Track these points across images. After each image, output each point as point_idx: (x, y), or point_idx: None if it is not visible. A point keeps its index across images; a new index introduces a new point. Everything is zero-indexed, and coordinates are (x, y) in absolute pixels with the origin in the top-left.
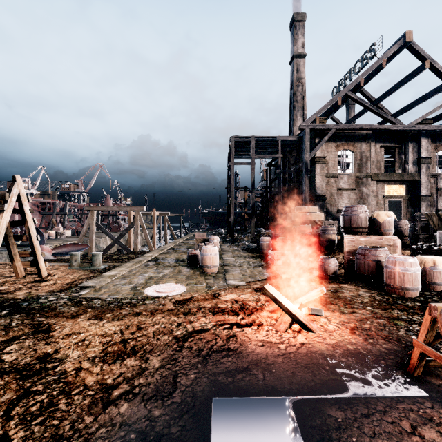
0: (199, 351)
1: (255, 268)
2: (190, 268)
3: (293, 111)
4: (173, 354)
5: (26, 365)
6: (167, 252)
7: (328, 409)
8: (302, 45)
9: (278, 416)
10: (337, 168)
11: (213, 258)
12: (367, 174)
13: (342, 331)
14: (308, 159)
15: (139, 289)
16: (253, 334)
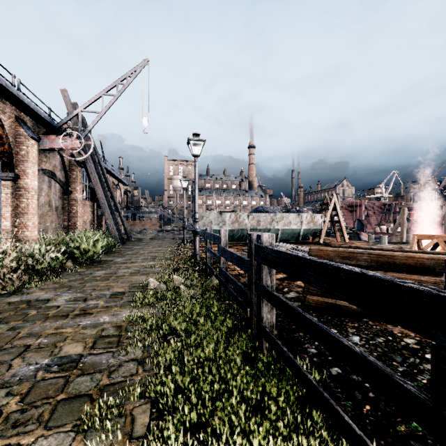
0: None
1: None
2: None
3: None
4: None
5: None
6: None
7: None
8: None
9: None
10: None
11: None
12: None
13: None
14: None
15: None
16: None
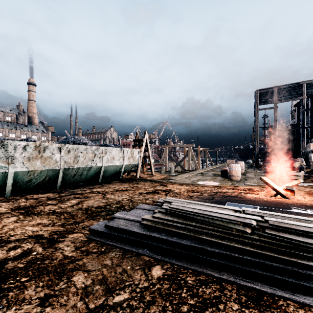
0: (223, 195)
1: None
2: (222, 177)
3: None
4: (212, 194)
5: (164, 190)
6: (208, 171)
7: (275, 210)
8: None
9: (252, 208)
10: None
11: (236, 171)
12: None
13: (309, 201)
14: None
15: (194, 181)
16: (251, 195)
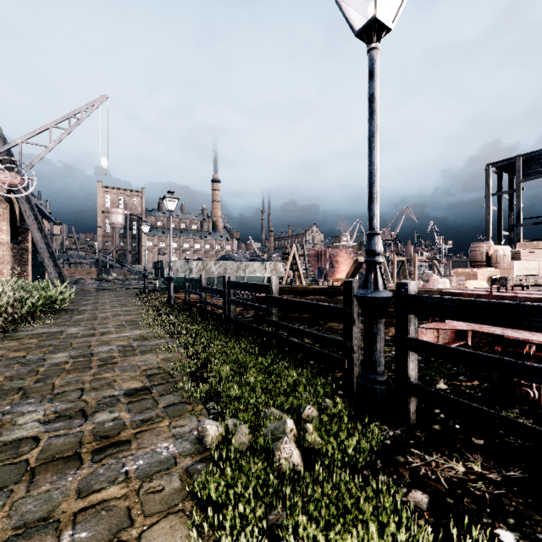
0: None
1: None
2: None
3: None
4: None
5: None
6: None
7: None
8: None
9: None
10: None
11: None
12: None
13: None
14: None
15: None
16: None
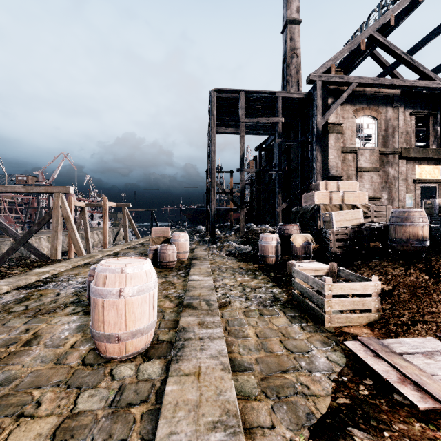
0: None
1: (266, 318)
2: (82, 320)
3: (286, 87)
4: None
5: None
6: (95, 261)
7: None
8: (296, 10)
9: None
10: (356, 141)
11: (128, 306)
12: (394, 149)
13: None
14: (320, 124)
15: None
16: None
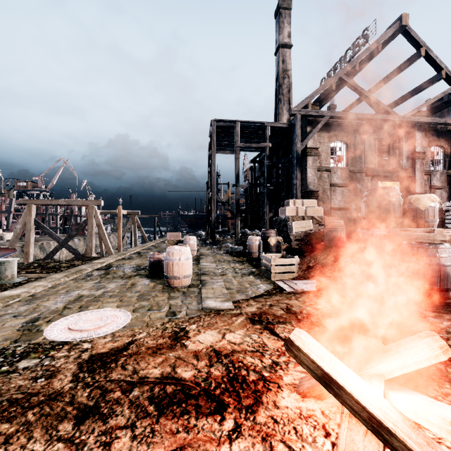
0: None
1: (244, 278)
2: (151, 279)
3: (278, 105)
4: None
5: None
6: (128, 257)
7: None
8: (288, 35)
9: None
10: (330, 162)
11: (182, 264)
12: (361, 168)
13: None
14: (300, 149)
15: (39, 323)
16: None
